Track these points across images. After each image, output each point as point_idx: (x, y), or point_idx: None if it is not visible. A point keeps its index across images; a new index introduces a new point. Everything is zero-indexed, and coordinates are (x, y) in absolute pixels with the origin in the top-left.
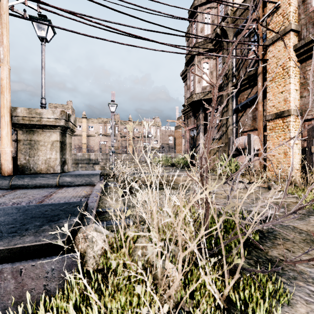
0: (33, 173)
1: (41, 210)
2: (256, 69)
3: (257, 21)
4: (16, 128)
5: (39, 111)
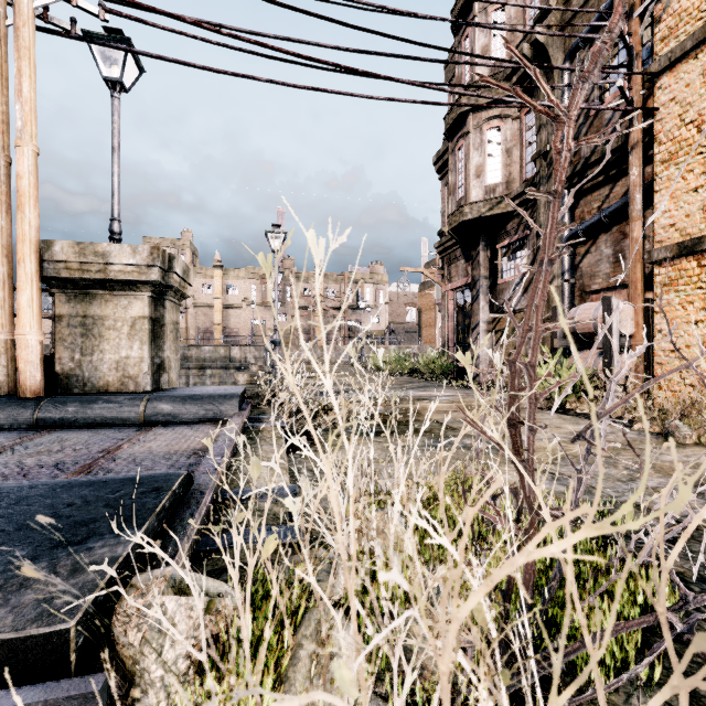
0: (90, 393)
1: (57, 503)
2: (624, 135)
3: (627, 17)
4: (53, 289)
5: (101, 248)
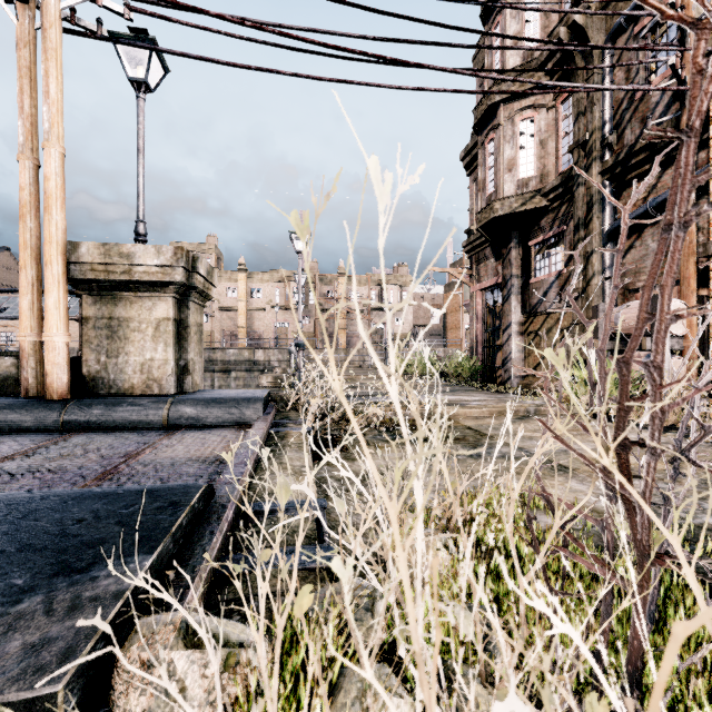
0: (115, 396)
1: (66, 518)
2: (675, 119)
3: None
4: (80, 291)
5: (126, 249)
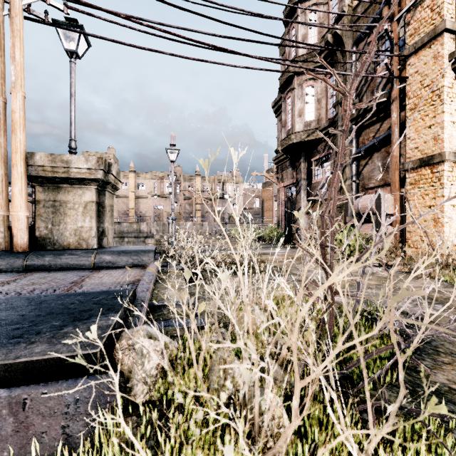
0: (58, 249)
1: (65, 303)
2: (388, 93)
3: (390, 21)
4: (34, 184)
5: (66, 157)
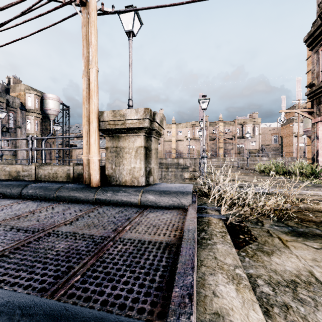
0: (118, 185)
1: None
2: None
3: None
4: (104, 135)
5: (122, 112)
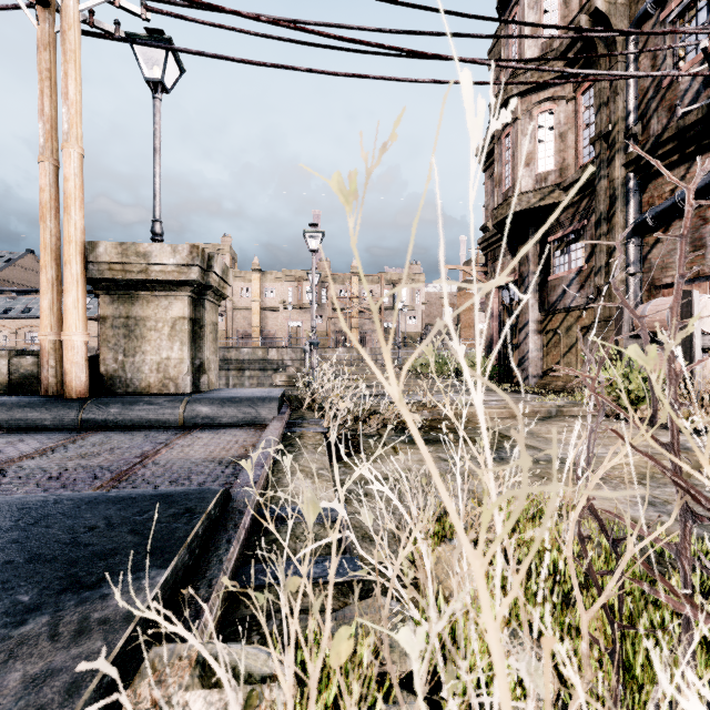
0: (132, 394)
1: (79, 525)
2: (706, 106)
3: None
4: (98, 291)
5: (143, 248)
